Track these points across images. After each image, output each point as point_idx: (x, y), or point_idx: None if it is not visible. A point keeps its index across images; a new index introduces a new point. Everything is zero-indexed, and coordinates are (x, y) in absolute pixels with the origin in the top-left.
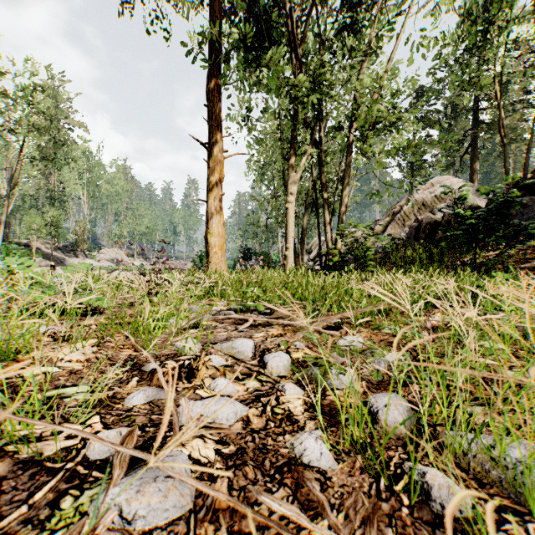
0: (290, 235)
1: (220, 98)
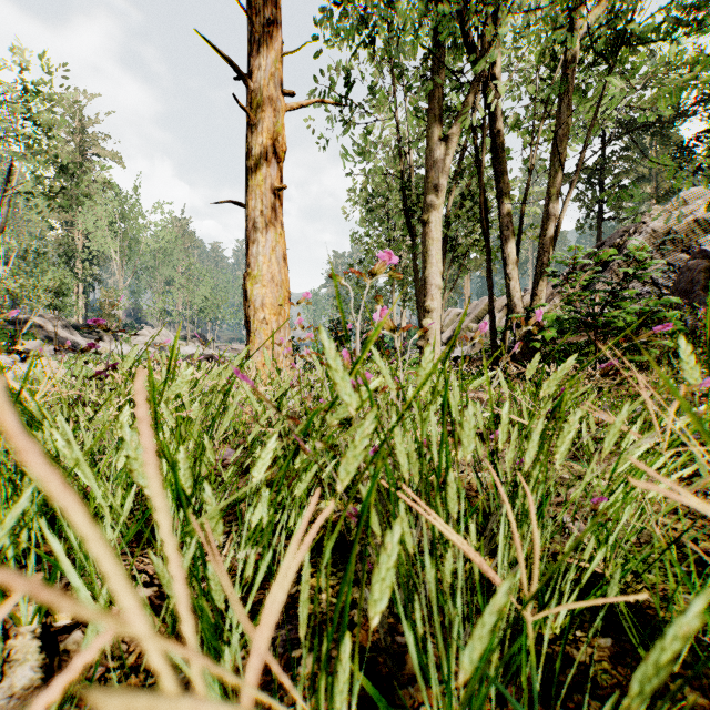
0: (434, 281)
1: None
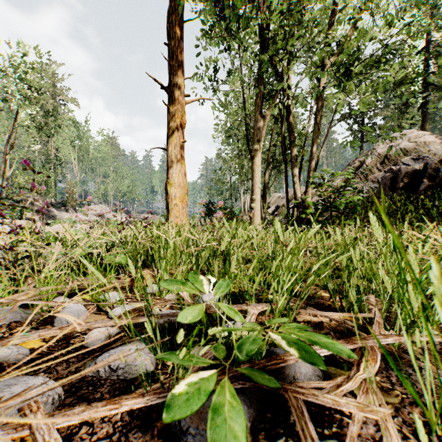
0: (257, 185)
1: (180, 36)
